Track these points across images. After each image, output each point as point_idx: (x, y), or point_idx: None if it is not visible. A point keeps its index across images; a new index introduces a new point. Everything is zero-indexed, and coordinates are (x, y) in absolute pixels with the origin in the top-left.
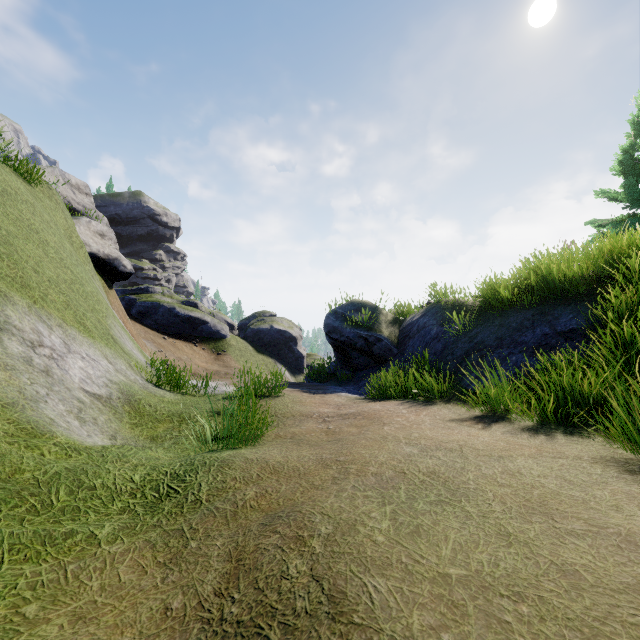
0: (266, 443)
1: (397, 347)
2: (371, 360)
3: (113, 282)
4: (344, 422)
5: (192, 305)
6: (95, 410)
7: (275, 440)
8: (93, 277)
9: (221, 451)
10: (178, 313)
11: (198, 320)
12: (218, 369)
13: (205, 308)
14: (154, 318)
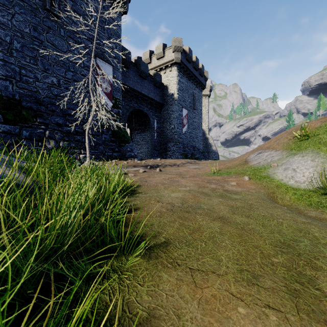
0: None
1: None
2: None
3: None
4: None
5: None
6: None
7: None
8: None
9: None
10: None
11: None
12: None
13: None
14: None
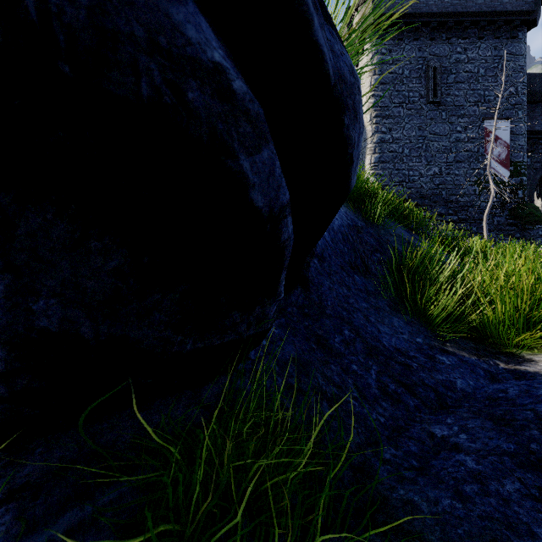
0: None
1: None
2: None
3: None
4: None
5: None
6: None
7: None
8: None
9: None
10: None
11: None
12: None
13: None
14: None
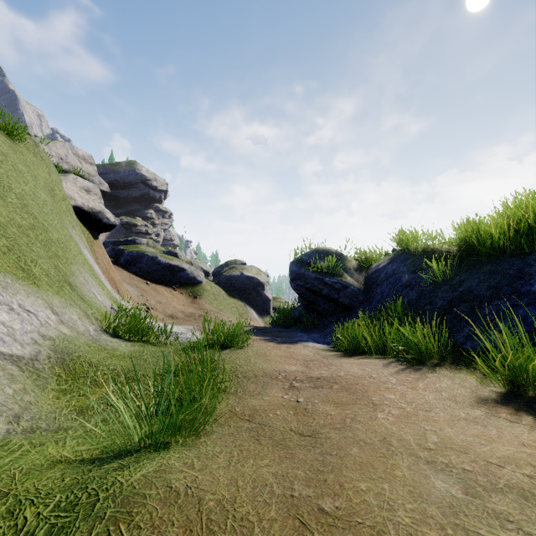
0: (215, 430)
1: (363, 294)
2: (336, 307)
3: (99, 233)
4: (317, 393)
5: (173, 254)
6: (2, 379)
7: (228, 422)
8: (74, 227)
9: (143, 456)
10: (160, 261)
11: (177, 268)
12: (193, 311)
13: (184, 257)
14: (139, 266)
